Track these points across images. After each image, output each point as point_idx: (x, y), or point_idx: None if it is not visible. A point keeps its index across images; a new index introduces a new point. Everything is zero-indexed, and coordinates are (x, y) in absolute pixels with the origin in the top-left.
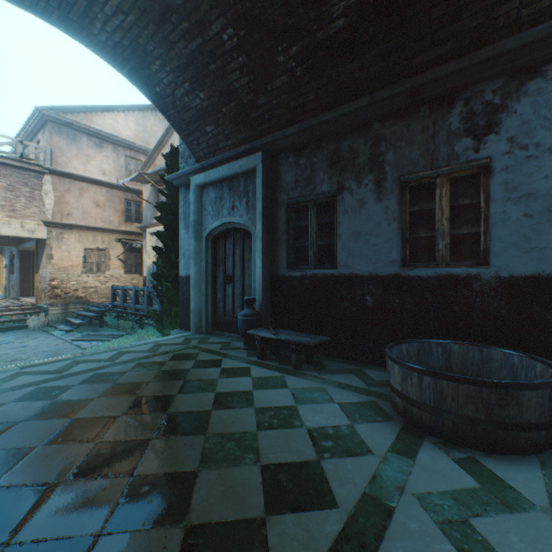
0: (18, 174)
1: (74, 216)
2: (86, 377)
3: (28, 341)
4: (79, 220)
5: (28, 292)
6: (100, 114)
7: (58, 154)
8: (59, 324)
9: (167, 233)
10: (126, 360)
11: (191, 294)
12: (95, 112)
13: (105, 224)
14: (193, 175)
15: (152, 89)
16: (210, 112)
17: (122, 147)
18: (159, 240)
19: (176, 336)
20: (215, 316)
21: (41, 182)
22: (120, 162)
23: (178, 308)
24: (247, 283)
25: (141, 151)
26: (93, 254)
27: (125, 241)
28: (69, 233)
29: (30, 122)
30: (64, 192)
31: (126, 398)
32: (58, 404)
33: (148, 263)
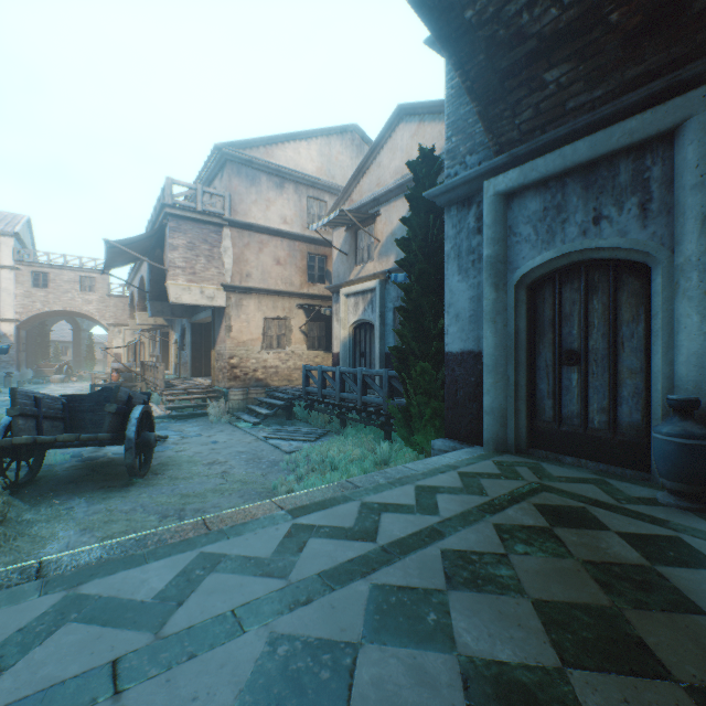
0: (198, 229)
1: (253, 277)
2: (438, 562)
3: (214, 434)
4: (258, 282)
5: (199, 372)
6: (280, 146)
7: (236, 201)
8: (242, 413)
9: (417, 284)
10: (456, 512)
11: (485, 383)
12: (275, 144)
13: (286, 286)
14: (483, 180)
15: (455, 17)
16: (573, 33)
17: (304, 185)
18: (357, 303)
19: (471, 456)
20: (532, 424)
21: (220, 237)
22: (301, 205)
23: (440, 403)
24: (625, 365)
25: (325, 189)
26: (273, 324)
27: (307, 308)
28: (248, 299)
29: (206, 167)
30: (243, 248)
31: (655, 686)
32: (487, 678)
33: (342, 335)
